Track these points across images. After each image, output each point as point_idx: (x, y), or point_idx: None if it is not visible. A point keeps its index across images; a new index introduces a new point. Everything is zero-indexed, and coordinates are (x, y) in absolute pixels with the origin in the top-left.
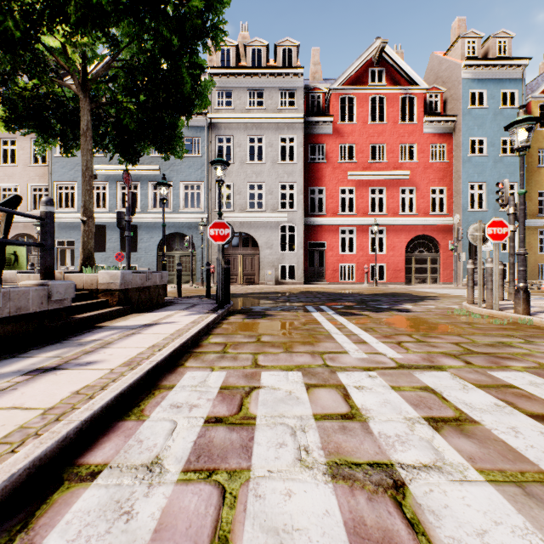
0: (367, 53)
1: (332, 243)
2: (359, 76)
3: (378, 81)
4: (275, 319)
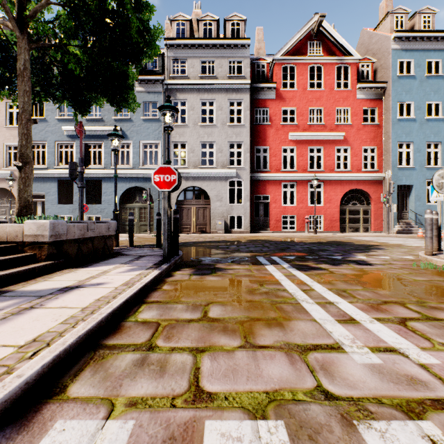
0: (307, 27)
1: (275, 196)
2: (299, 47)
3: (316, 52)
4: (226, 275)
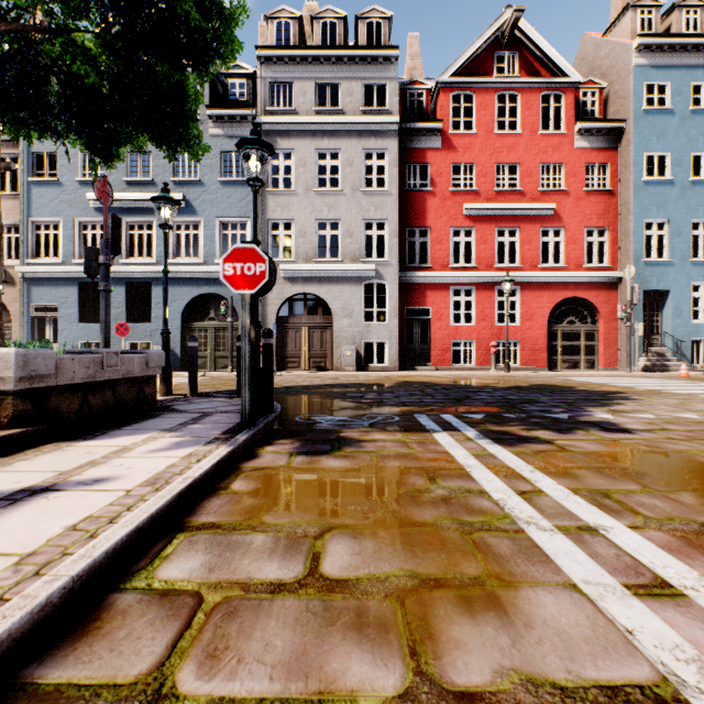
0: (492, 30)
1: (441, 309)
2: (479, 63)
3: (508, 71)
4: (361, 455)
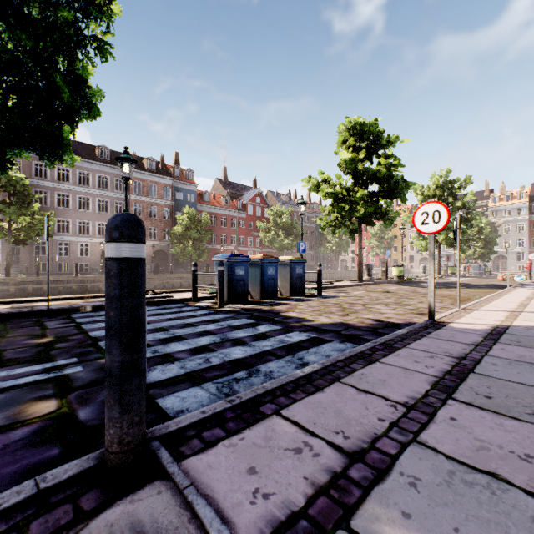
0: None
1: None
2: None
3: None
4: None
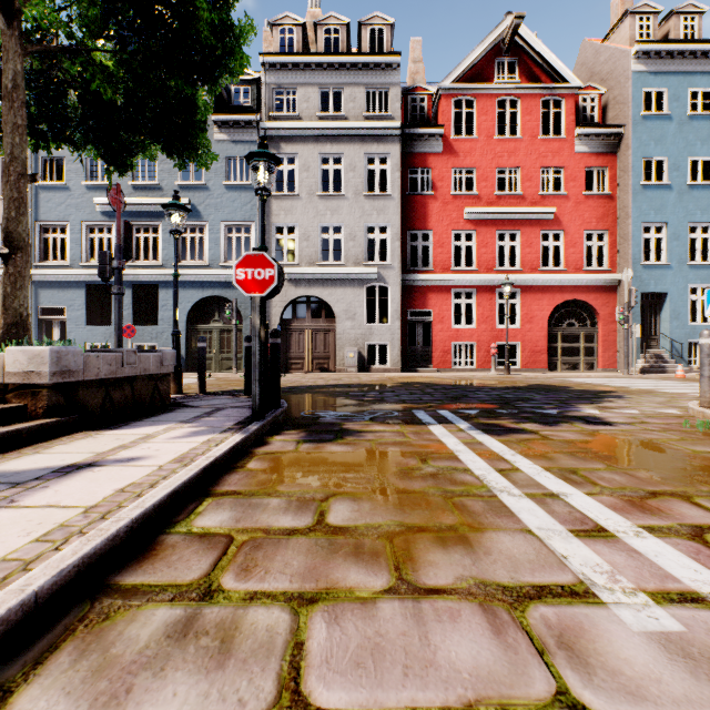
0: (493, 36)
1: (442, 312)
2: (480, 69)
3: (509, 76)
4: (362, 442)
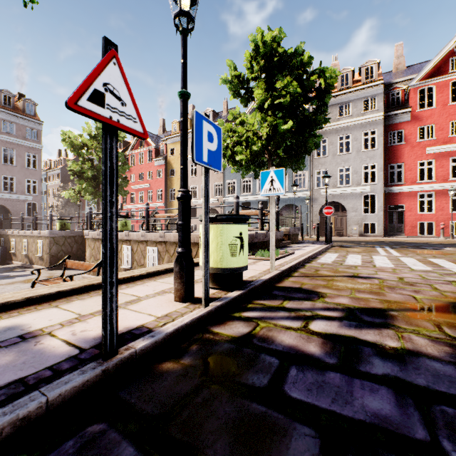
0: (447, 48)
1: (410, 205)
2: (438, 67)
3: None
4: (355, 248)
